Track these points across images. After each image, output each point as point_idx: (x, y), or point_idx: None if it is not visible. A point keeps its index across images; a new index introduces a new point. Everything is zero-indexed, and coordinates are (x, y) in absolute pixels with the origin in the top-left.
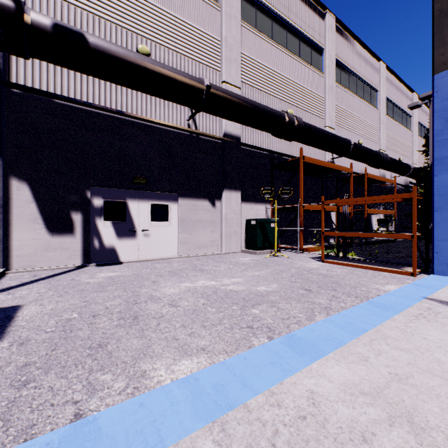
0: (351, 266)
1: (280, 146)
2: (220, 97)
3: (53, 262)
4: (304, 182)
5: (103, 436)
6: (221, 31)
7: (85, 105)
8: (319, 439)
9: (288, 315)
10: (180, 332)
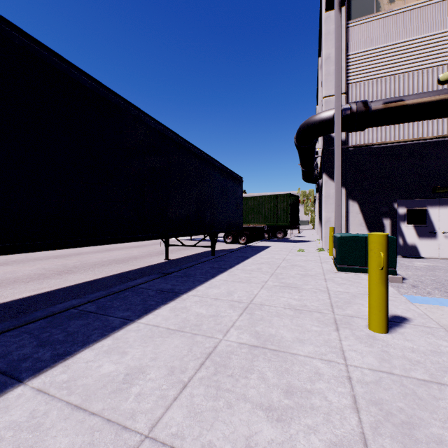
0: None
1: None
2: None
3: None
4: None
5: None
6: None
7: (392, 143)
8: None
9: None
10: None
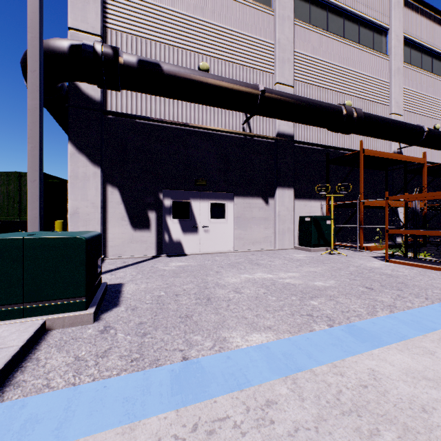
0: (422, 267)
1: (336, 140)
2: (274, 100)
3: (135, 252)
4: (365, 176)
5: (207, 372)
6: (274, 34)
7: (158, 121)
8: (379, 403)
9: (347, 308)
10: (247, 313)
